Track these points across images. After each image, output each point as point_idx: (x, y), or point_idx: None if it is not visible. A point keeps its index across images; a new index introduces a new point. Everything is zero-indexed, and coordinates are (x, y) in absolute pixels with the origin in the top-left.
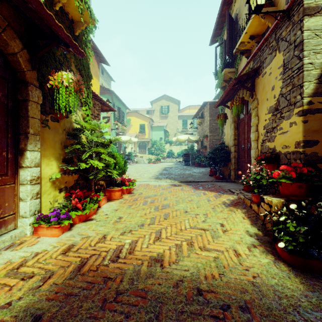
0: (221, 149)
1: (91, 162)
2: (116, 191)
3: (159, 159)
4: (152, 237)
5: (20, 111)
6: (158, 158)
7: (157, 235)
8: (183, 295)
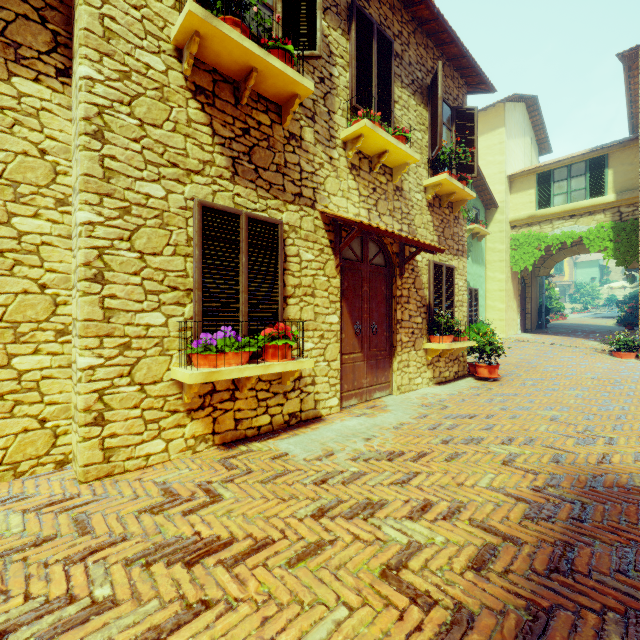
0: (635, 297)
1: (555, 305)
2: (560, 317)
3: (587, 308)
4: (578, 322)
5: (540, 294)
6: (585, 307)
7: (580, 322)
8: (585, 324)
